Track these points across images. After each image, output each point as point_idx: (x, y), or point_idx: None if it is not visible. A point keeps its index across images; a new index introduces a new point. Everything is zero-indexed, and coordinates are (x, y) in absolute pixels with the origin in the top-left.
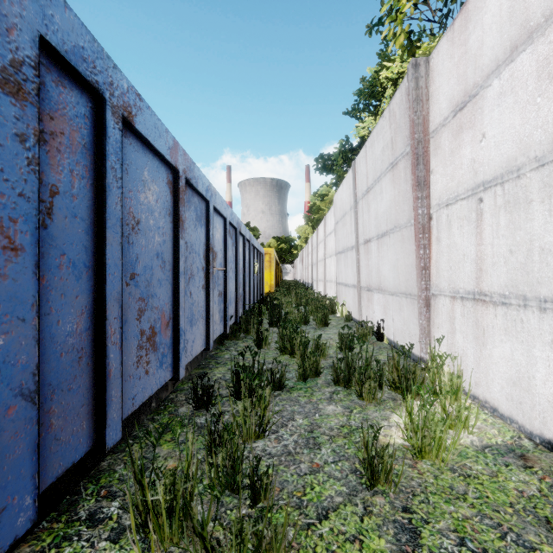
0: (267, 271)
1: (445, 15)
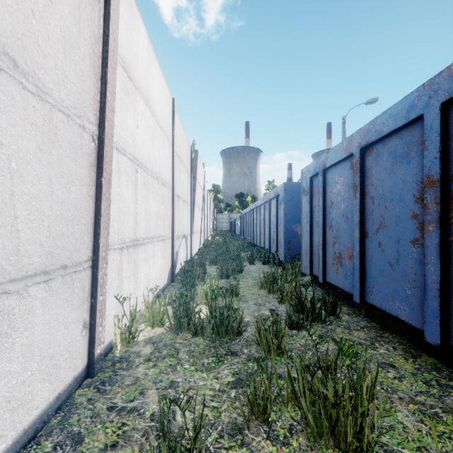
0: None
1: None
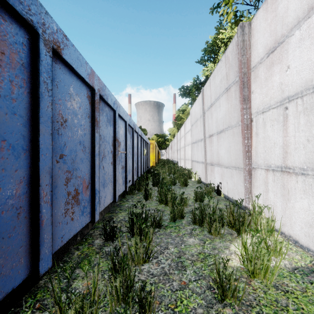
0: (151, 154)
1: (258, 0)
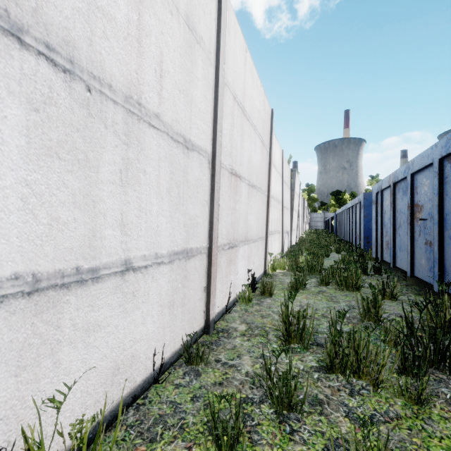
0: None
1: None
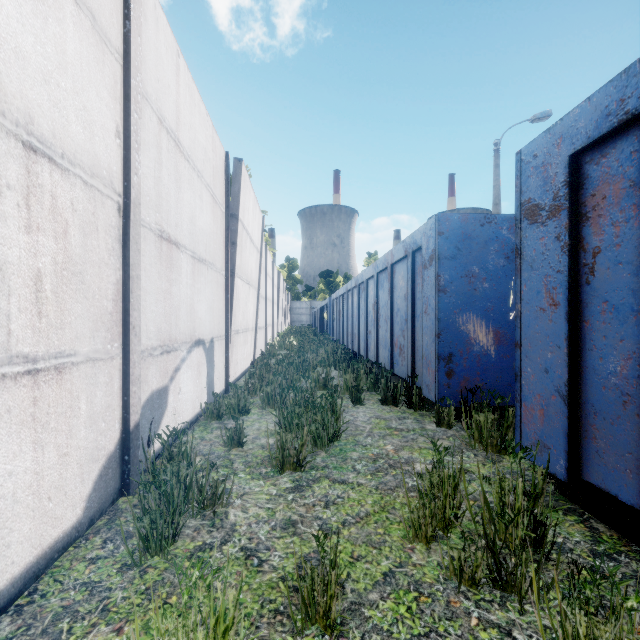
0: None
1: None
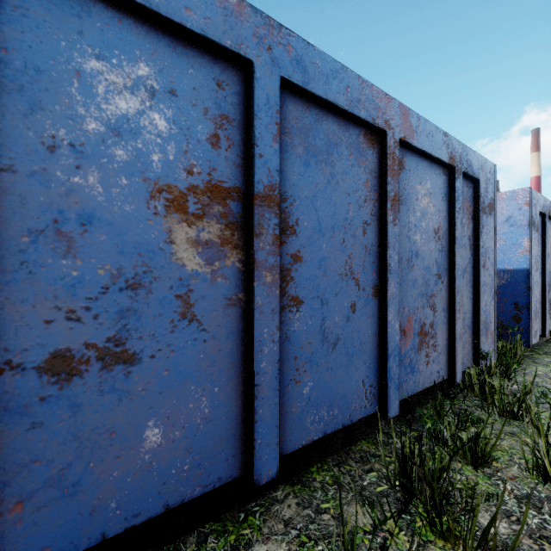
0: None
1: None
